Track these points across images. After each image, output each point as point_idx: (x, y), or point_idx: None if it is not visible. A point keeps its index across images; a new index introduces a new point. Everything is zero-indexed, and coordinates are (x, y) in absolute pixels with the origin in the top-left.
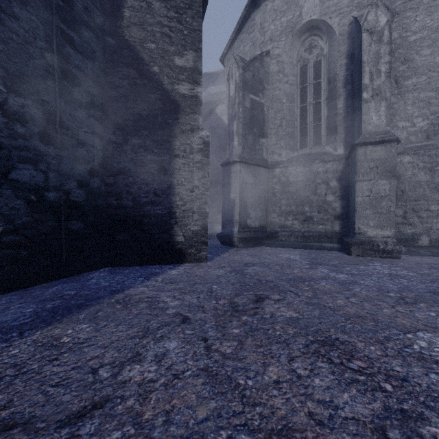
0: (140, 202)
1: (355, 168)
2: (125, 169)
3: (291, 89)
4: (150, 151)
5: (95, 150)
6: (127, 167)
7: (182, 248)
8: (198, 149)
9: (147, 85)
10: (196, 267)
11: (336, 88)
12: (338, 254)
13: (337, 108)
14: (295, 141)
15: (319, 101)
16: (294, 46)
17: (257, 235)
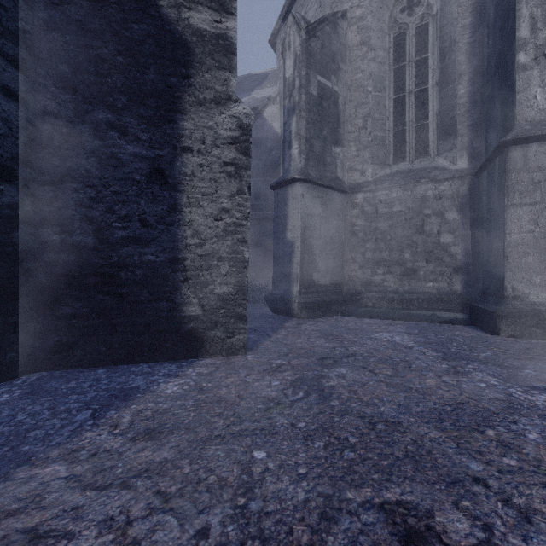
0: (111, 237)
1: (505, 184)
2: (79, 171)
3: (381, 70)
4: (132, 138)
5: (5, 125)
6: (84, 167)
7: (197, 329)
8: (229, 138)
9: (126, 4)
10: (223, 369)
11: (455, 63)
12: (473, 333)
13: (456, 95)
14: (386, 152)
15: (426, 88)
16: (385, 4)
17: (329, 298)
